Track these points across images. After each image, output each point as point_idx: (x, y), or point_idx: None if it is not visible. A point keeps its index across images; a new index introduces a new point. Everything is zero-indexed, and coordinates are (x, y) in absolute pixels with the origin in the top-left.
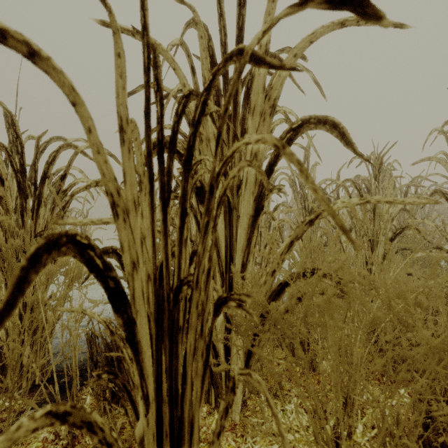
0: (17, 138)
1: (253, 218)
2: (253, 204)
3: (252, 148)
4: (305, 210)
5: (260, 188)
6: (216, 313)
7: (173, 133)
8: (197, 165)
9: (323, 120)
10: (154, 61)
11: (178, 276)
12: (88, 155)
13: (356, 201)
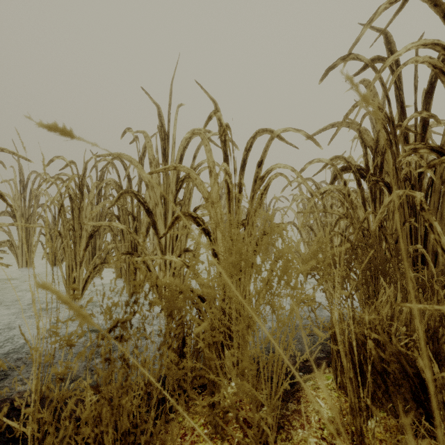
0: (220, 126)
1: None
2: None
3: None
4: None
5: None
6: None
7: None
8: None
9: None
10: None
11: None
12: (284, 139)
13: None
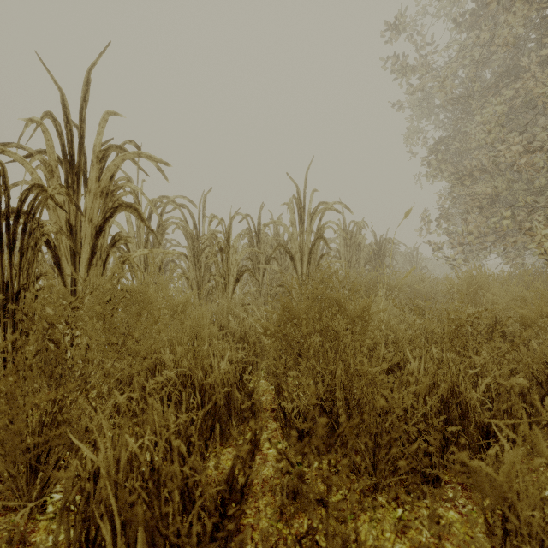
0: None
1: (91, 260)
2: (91, 251)
3: (91, 215)
4: (194, 257)
5: (95, 241)
6: (36, 298)
7: (18, 211)
8: (40, 227)
9: (130, 206)
10: (4, 173)
11: (19, 286)
12: None
13: (147, 252)
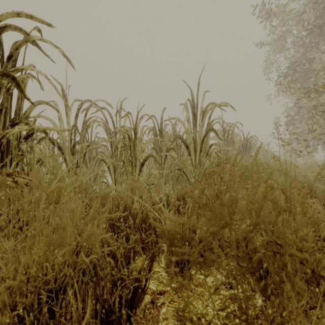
0: None
1: None
2: None
3: None
4: (112, 147)
5: None
6: None
7: None
8: None
9: (7, 74)
10: None
11: None
12: None
13: (26, 128)
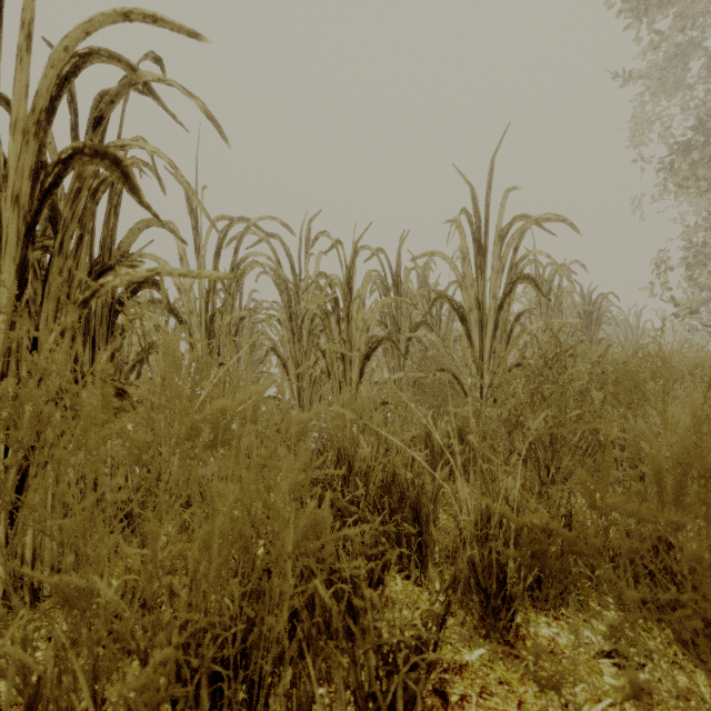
0: None
1: (16, 300)
2: (16, 276)
3: (15, 186)
4: (291, 320)
5: (25, 252)
6: None
7: None
8: None
9: (102, 153)
10: None
11: None
12: None
13: (144, 274)
